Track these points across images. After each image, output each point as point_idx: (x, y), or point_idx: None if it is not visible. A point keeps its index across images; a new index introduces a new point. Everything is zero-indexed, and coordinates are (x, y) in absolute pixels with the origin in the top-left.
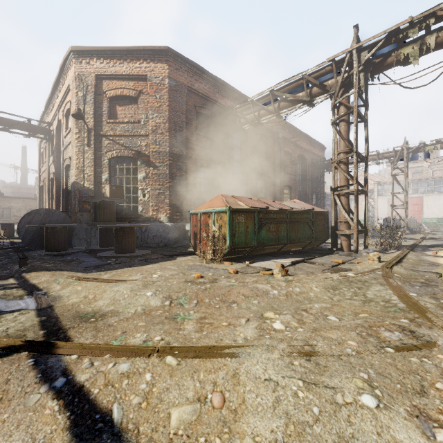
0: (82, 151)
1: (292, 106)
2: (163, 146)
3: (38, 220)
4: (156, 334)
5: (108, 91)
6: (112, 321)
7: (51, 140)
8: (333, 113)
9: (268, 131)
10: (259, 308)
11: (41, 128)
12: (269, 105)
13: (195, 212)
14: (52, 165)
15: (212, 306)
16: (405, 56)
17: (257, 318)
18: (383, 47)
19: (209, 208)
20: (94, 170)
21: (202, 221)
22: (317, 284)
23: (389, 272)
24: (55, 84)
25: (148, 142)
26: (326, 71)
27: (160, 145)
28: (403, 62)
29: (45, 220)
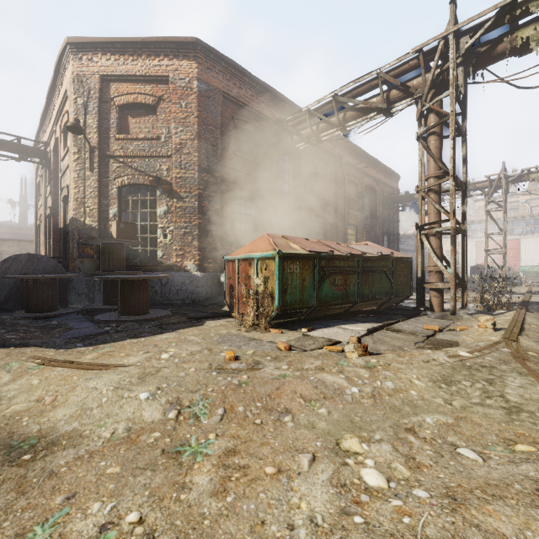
0: (83, 177)
1: (362, 117)
2: (190, 170)
3: (17, 269)
4: (131, 504)
5: (117, 97)
6: (60, 462)
7: (48, 165)
8: (420, 123)
9: (328, 154)
10: (331, 424)
11: (35, 149)
12: (331, 116)
13: (231, 258)
14: (50, 198)
15: (250, 422)
16: (523, 41)
17: (330, 453)
18: (492, 29)
19: (250, 253)
20: (98, 202)
21: (241, 271)
22: (418, 374)
23: (518, 348)
24: (50, 90)
25: (170, 165)
26: (410, 67)
27: (187, 168)
28: (519, 50)
29: (27, 269)
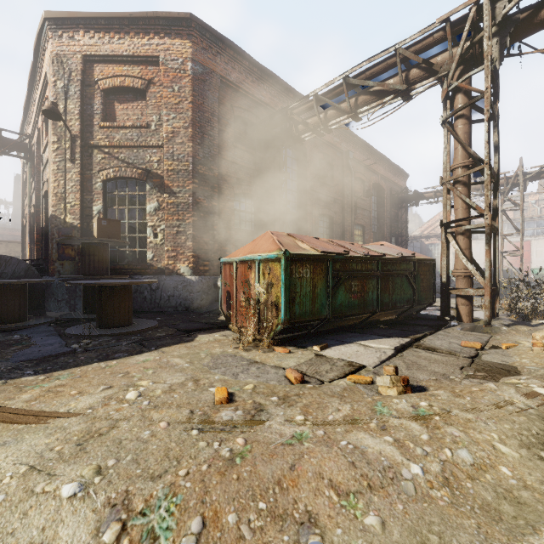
0: (63, 170)
1: (377, 101)
2: (183, 162)
3: None
4: None
5: (101, 80)
6: None
7: (33, 159)
8: (445, 106)
9: (334, 149)
10: None
11: (18, 142)
12: (341, 102)
13: (228, 260)
14: (34, 195)
15: None
16: None
17: None
18: None
19: (250, 254)
20: (80, 198)
21: (239, 276)
22: (499, 431)
23: None
24: (31, 76)
25: (162, 156)
26: (434, 40)
27: (180, 160)
28: None
29: None
